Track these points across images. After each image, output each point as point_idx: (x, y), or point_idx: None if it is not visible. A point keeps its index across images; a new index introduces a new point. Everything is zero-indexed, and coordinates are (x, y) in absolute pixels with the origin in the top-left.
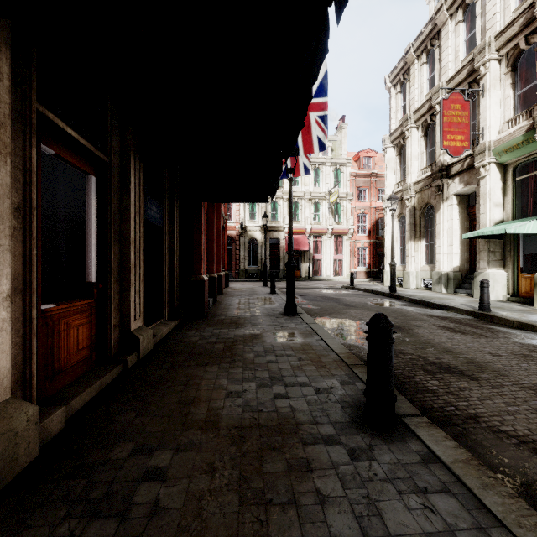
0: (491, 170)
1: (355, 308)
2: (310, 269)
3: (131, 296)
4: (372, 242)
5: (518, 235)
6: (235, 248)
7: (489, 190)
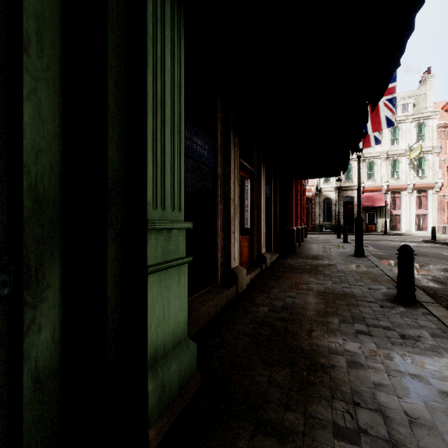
0: None
1: (425, 256)
2: (386, 224)
3: (262, 236)
4: None
5: None
6: (311, 207)
7: None
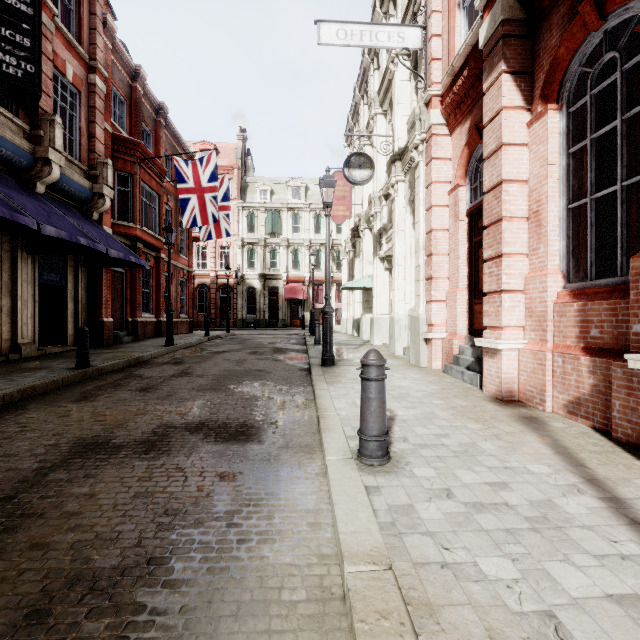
0: (366, 235)
1: (239, 344)
2: (304, 318)
3: (18, 325)
4: None
5: None
6: (233, 297)
7: (365, 251)
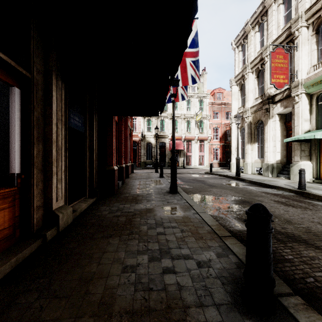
0: (302, 98)
1: (215, 187)
2: (184, 161)
3: (53, 183)
4: (222, 145)
5: (320, 139)
6: (138, 148)
7: (301, 111)
